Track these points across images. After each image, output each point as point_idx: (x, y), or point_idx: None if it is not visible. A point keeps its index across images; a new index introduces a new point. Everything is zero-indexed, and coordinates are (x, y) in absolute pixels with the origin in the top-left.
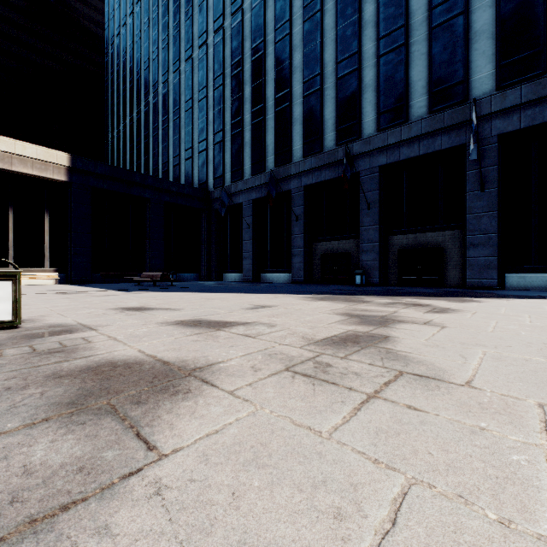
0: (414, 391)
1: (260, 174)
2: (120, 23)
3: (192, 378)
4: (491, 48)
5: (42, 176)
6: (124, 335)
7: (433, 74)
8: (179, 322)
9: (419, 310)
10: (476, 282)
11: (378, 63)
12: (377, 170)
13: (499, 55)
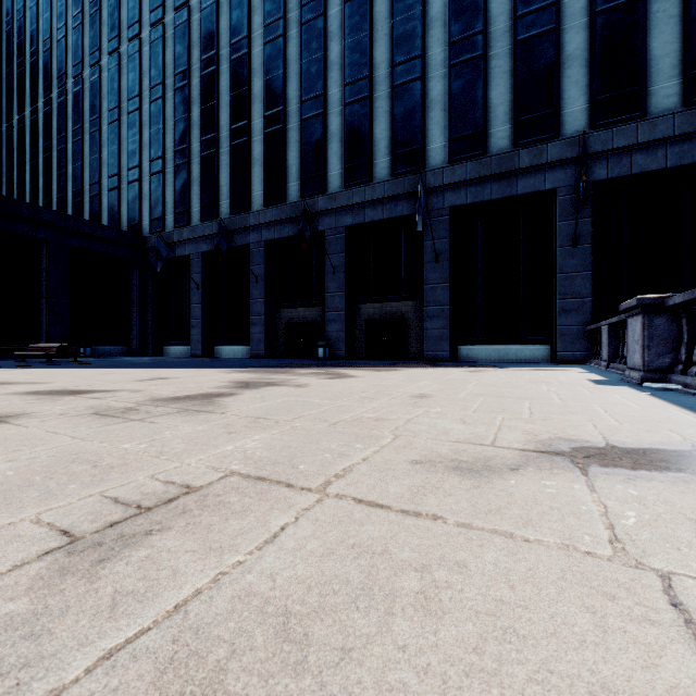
0: (172, 417)
1: (212, 221)
2: None
3: None
4: (444, 120)
5: None
6: None
7: (395, 136)
8: (31, 392)
9: (320, 377)
10: (432, 354)
11: (343, 112)
12: (343, 231)
13: (450, 129)
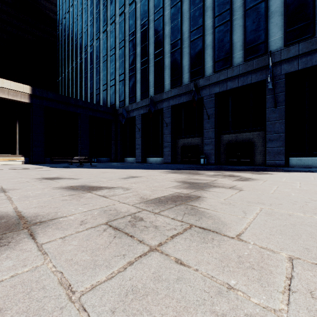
0: (190, 244)
1: (145, 99)
2: (65, 11)
3: (25, 231)
4: (281, 21)
5: (14, 99)
6: (20, 196)
7: (247, 38)
8: (68, 187)
9: (230, 179)
10: (272, 162)
11: (214, 32)
12: (213, 96)
13: (286, 26)
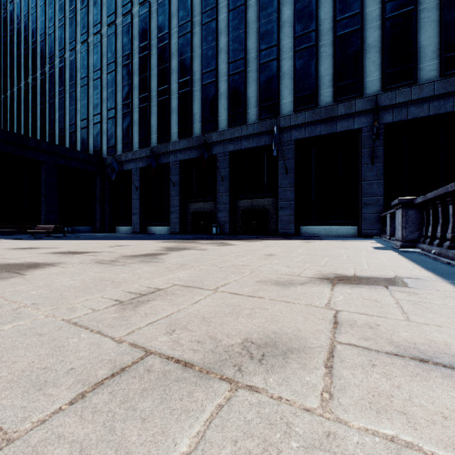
0: (138, 264)
1: (146, 148)
2: None
3: (48, 265)
4: (291, 85)
5: None
6: (15, 257)
7: (260, 95)
8: (54, 252)
9: (213, 245)
10: (283, 231)
11: (228, 80)
12: (228, 154)
13: (295, 91)
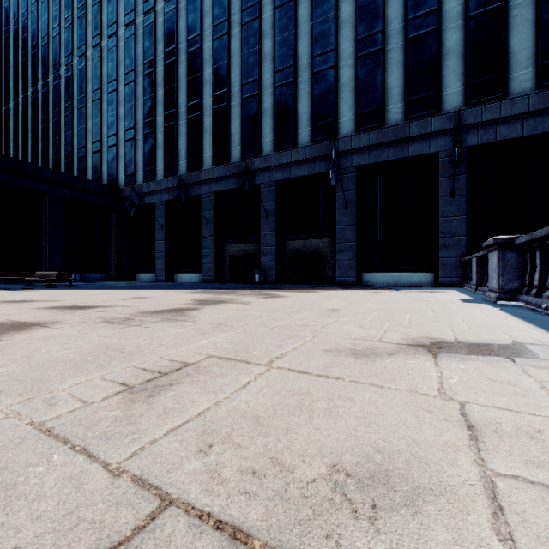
0: (160, 324)
1: (172, 177)
2: None
3: (37, 326)
4: (352, 99)
5: None
6: None
7: (314, 111)
8: (51, 307)
9: (258, 297)
10: (342, 279)
11: (274, 93)
12: (274, 184)
13: (356, 106)
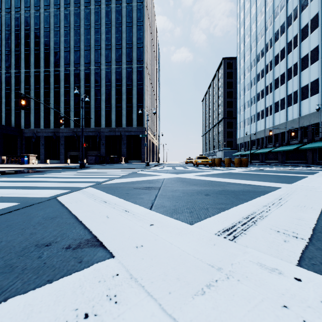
0: None
1: (48, 128)
2: None
3: None
4: (104, 119)
5: None
6: None
7: (95, 120)
8: None
9: None
10: None
11: (84, 112)
12: (84, 136)
13: (105, 121)
